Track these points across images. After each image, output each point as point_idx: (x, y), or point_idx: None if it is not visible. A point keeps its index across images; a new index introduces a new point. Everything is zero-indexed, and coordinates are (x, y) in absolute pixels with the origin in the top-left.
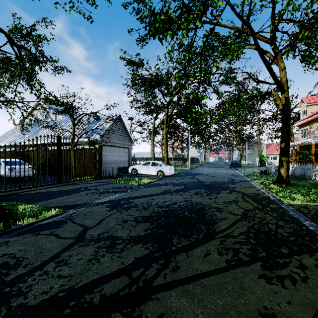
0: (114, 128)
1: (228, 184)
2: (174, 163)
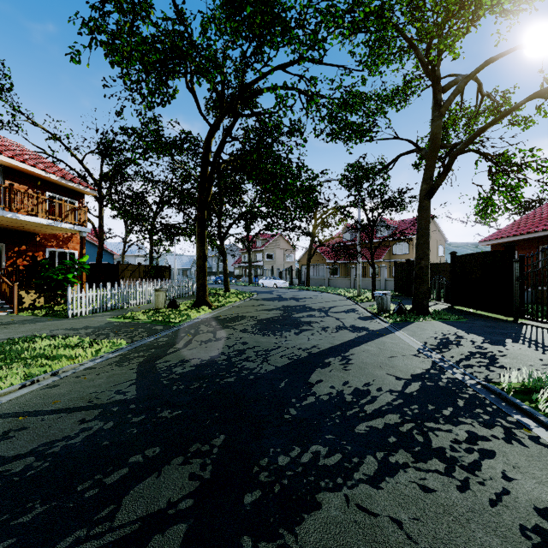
0: None
1: (4, 479)
2: None
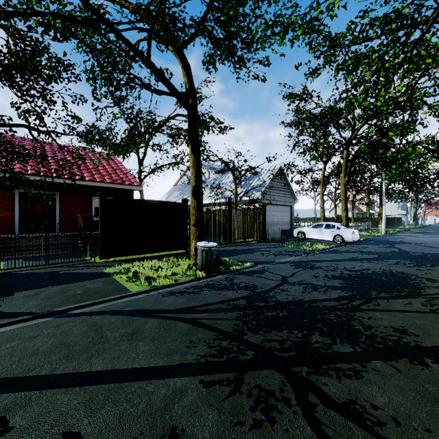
0: (274, 183)
1: None
2: (356, 226)
